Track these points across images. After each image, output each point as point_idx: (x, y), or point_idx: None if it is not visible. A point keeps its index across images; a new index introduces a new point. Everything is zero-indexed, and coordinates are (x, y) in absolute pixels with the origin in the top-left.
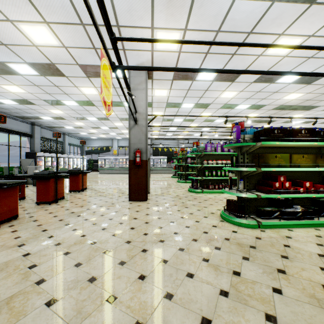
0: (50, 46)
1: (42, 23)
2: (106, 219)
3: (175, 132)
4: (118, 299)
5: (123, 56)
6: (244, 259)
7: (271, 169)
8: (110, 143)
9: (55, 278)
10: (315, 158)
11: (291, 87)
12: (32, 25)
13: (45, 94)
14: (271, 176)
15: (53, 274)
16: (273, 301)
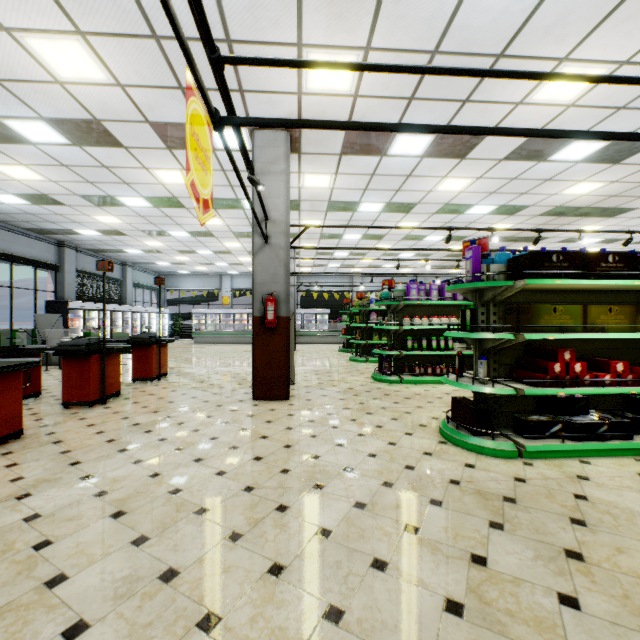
0: (91, 83)
1: (72, 34)
2: (203, 439)
3: (346, 262)
4: (223, 622)
5: (241, 105)
6: (493, 527)
7: (545, 337)
8: (216, 283)
9: (90, 572)
10: (634, 313)
11: (580, 170)
12: (51, 39)
13: (83, 183)
14: (545, 350)
15: (86, 562)
16: (562, 627)
